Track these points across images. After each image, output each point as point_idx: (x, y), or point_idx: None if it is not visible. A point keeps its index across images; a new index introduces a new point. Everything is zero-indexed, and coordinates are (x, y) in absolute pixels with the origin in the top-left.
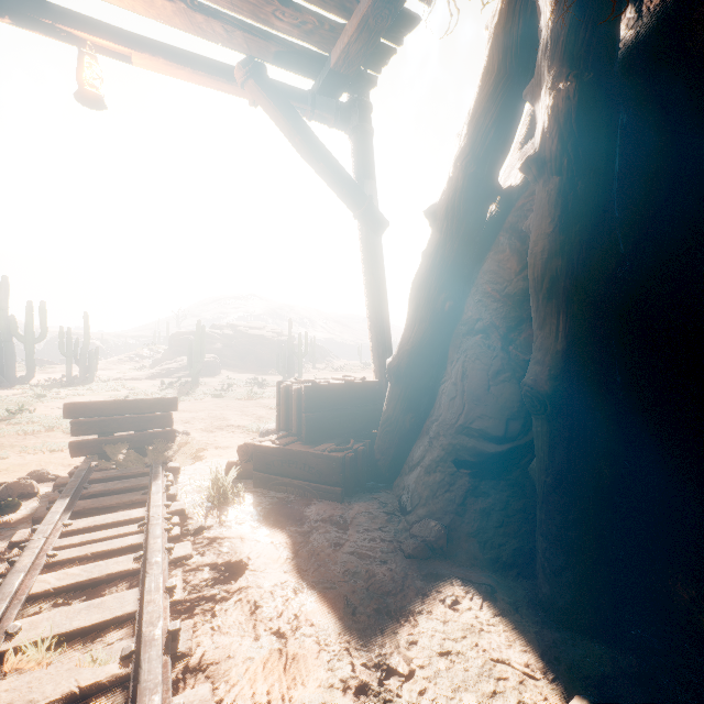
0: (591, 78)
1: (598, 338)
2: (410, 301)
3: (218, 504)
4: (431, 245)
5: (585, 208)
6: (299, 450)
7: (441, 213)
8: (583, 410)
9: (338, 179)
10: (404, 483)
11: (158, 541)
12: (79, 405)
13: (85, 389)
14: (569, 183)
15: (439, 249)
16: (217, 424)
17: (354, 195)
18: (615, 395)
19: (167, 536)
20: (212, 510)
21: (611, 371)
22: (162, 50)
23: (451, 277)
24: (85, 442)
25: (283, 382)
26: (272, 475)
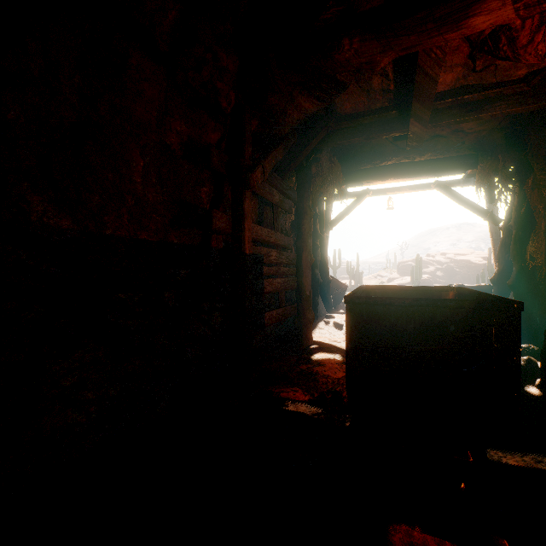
0: (518, 209)
1: (526, 271)
2: (496, 257)
3: None
4: (501, 238)
5: (520, 239)
6: None
7: (502, 229)
8: (520, 289)
9: (473, 209)
10: None
11: None
12: None
13: None
14: (516, 232)
15: (503, 240)
16: None
17: (482, 213)
18: (531, 286)
19: None
20: None
21: (529, 279)
22: (408, 188)
23: (509, 249)
24: None
25: (451, 285)
26: None
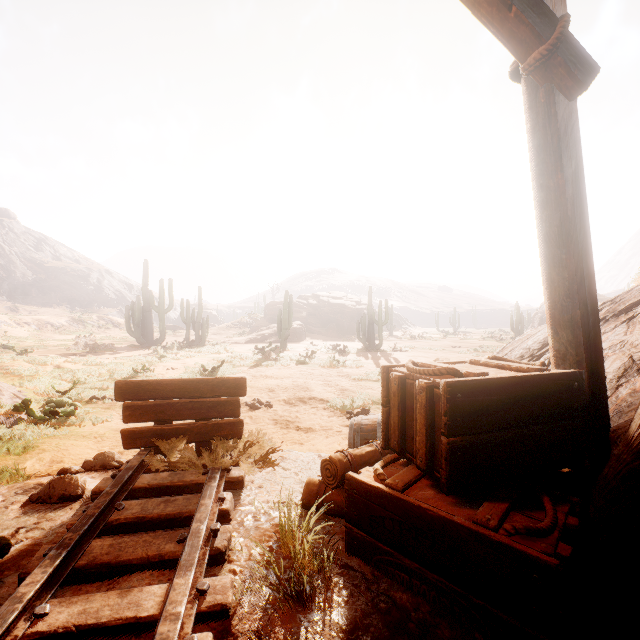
0: None
1: None
2: None
3: (285, 600)
4: None
5: None
6: (439, 515)
7: None
8: None
9: None
10: None
11: None
12: (132, 384)
13: (197, 352)
14: None
15: None
16: (300, 395)
17: (532, 16)
18: None
19: None
20: (274, 620)
21: None
22: None
23: None
24: (138, 431)
25: (392, 367)
26: (380, 543)
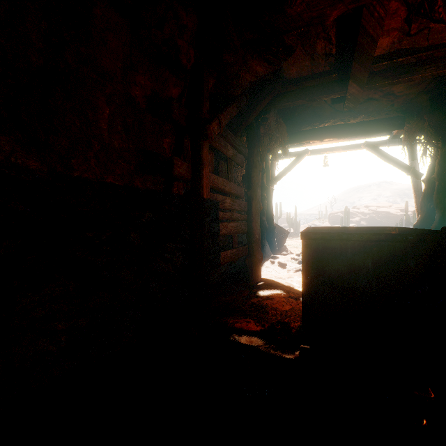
0: (440, 163)
1: None
2: (419, 205)
3: None
4: (423, 190)
5: (443, 189)
6: None
7: (425, 181)
8: None
9: (398, 166)
10: None
11: None
12: None
13: (297, 238)
14: (439, 183)
15: (425, 191)
16: None
17: (405, 169)
18: None
19: None
20: None
21: None
22: (341, 148)
23: (431, 198)
24: None
25: None
26: None
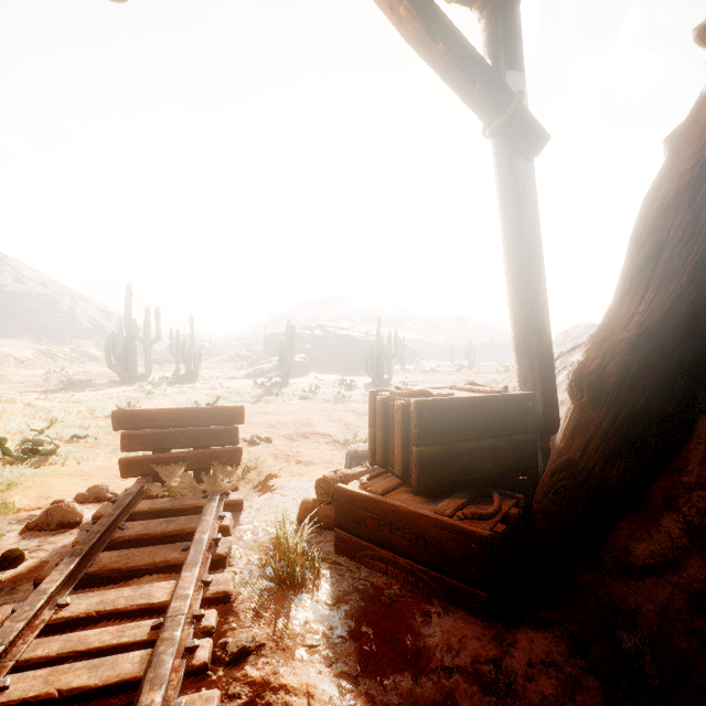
0: None
1: None
2: (639, 240)
3: (279, 587)
4: None
5: None
6: (408, 509)
7: None
8: None
9: (466, 68)
10: (610, 595)
11: (155, 700)
12: (130, 413)
13: (188, 387)
14: None
15: None
16: (301, 430)
17: (493, 92)
18: None
19: (186, 664)
20: (270, 600)
21: None
22: None
23: None
24: (136, 460)
25: (378, 391)
26: (363, 541)
